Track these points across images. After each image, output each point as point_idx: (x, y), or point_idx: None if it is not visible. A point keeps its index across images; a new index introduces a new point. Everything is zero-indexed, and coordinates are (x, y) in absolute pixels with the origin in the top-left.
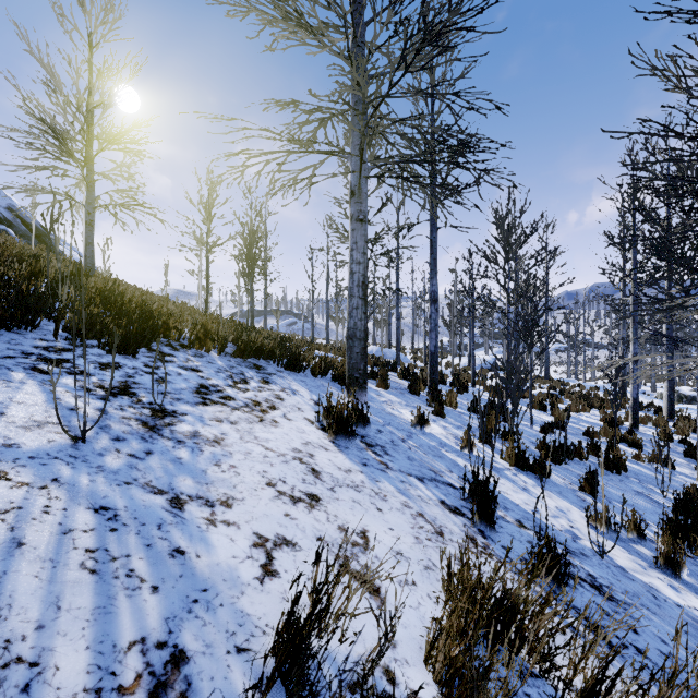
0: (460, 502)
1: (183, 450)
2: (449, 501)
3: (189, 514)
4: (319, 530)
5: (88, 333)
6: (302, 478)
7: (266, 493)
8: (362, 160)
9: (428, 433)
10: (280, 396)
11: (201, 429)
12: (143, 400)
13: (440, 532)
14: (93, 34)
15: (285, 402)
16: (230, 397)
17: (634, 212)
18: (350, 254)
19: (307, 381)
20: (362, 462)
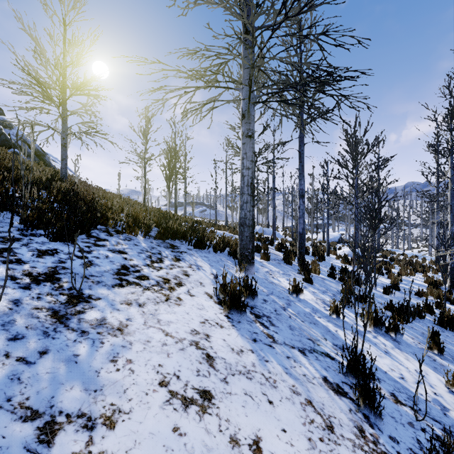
0: (340, 376)
1: (83, 344)
2: (330, 376)
3: (57, 450)
4: (208, 449)
5: (40, 224)
6: (196, 368)
7: (157, 397)
8: (251, 89)
9: (302, 299)
10: (187, 272)
11: (108, 315)
12: (64, 286)
13: (330, 426)
14: (66, 16)
15: (190, 278)
16: (145, 276)
17: (451, 129)
18: (241, 162)
19: (209, 256)
20: (252, 338)
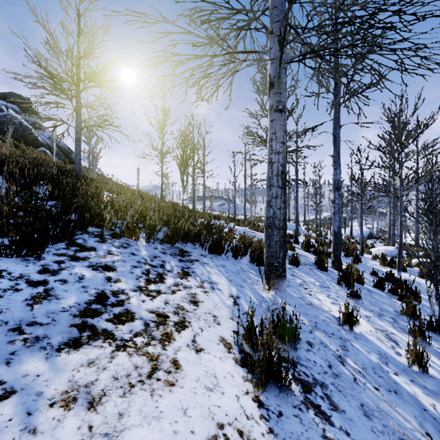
0: None
1: None
2: None
3: None
4: None
5: (1, 230)
6: None
7: None
8: (284, 42)
9: (358, 334)
10: (196, 297)
11: None
12: None
13: None
14: (79, 6)
15: (199, 309)
16: (129, 313)
17: None
18: (269, 145)
19: (227, 265)
20: None
